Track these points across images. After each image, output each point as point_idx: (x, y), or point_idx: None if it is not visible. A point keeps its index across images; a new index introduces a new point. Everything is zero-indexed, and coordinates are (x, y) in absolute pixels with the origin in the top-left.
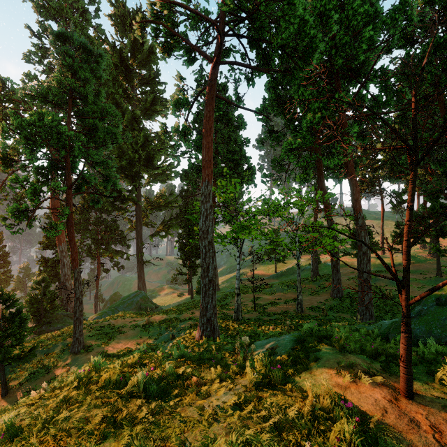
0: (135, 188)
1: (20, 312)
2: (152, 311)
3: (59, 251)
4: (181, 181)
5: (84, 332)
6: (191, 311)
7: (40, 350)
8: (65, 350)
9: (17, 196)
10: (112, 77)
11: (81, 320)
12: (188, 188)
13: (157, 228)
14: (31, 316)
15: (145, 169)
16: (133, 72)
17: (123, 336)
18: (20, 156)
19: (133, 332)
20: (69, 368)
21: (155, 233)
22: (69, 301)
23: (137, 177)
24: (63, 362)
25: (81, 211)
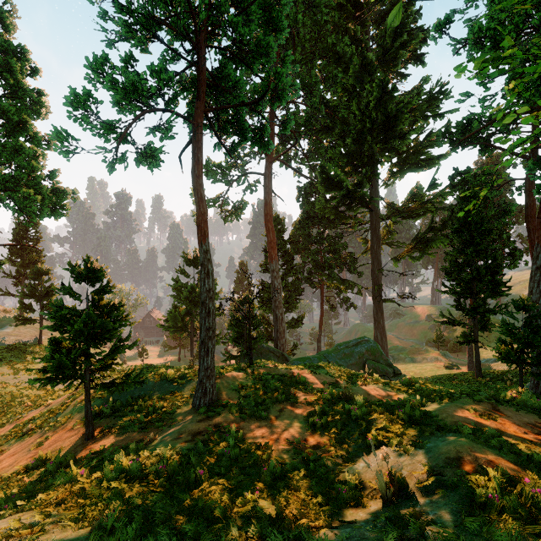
0: (366, 179)
1: (115, 305)
2: (386, 379)
3: (270, 270)
4: (451, 149)
5: (238, 376)
6: (481, 406)
7: (172, 383)
8: (193, 396)
9: (233, 207)
10: (333, 23)
11: (208, 348)
12: (467, 168)
13: (406, 247)
14: (232, 341)
15: (383, 146)
16: (365, 4)
17: (287, 408)
18: (237, 162)
19: (308, 407)
20: (154, 438)
21: (401, 254)
22: (279, 335)
23: (370, 166)
24: (171, 419)
25: (299, 225)
